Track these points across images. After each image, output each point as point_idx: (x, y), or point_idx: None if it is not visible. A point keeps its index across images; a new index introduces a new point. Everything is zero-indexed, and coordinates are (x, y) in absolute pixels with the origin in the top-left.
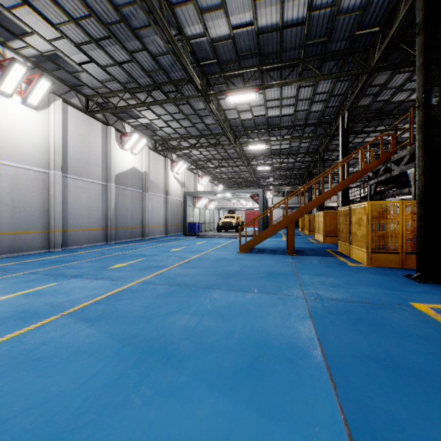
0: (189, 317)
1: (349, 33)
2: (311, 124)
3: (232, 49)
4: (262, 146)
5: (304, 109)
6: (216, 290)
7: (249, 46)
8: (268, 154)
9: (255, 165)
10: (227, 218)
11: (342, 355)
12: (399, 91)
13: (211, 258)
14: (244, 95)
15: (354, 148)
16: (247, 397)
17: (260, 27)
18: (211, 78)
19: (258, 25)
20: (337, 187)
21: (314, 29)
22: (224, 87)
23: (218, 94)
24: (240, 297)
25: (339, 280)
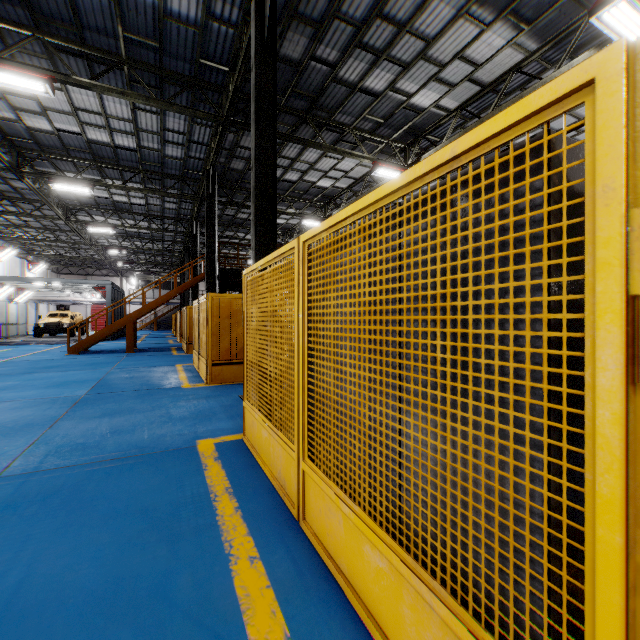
0: (15, 382)
1: (180, 168)
2: (170, 217)
3: (58, 140)
4: (108, 230)
5: (158, 204)
6: (36, 373)
7: (80, 145)
8: (123, 234)
9: (103, 246)
10: (54, 317)
11: (110, 378)
12: (239, 212)
13: (29, 361)
14: (75, 187)
15: (225, 245)
16: (54, 388)
17: (90, 138)
18: (26, 152)
19: (88, 137)
20: (173, 292)
21: (148, 156)
22: (47, 163)
23: (38, 176)
24: (59, 373)
25: (150, 361)
